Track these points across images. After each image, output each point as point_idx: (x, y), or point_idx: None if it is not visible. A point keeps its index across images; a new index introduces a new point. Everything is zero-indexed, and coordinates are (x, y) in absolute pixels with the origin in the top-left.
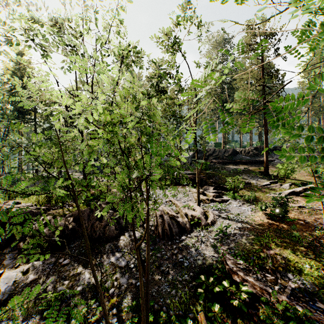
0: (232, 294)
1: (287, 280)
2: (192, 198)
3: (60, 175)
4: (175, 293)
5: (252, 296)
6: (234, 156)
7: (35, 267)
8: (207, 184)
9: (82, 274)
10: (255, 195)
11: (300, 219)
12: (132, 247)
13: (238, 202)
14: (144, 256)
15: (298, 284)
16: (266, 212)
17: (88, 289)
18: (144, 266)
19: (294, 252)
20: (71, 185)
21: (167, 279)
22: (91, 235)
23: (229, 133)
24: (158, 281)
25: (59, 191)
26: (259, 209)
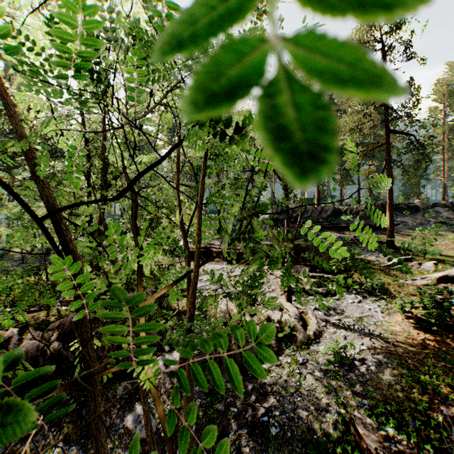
0: None
1: None
2: (275, 287)
3: None
4: None
5: None
6: (335, 218)
7: None
8: (298, 262)
9: None
10: (384, 282)
11: None
12: (170, 388)
13: (355, 295)
14: None
15: None
16: (409, 315)
17: None
18: None
19: None
20: None
21: None
22: None
23: (325, 185)
24: None
25: None
26: (395, 309)
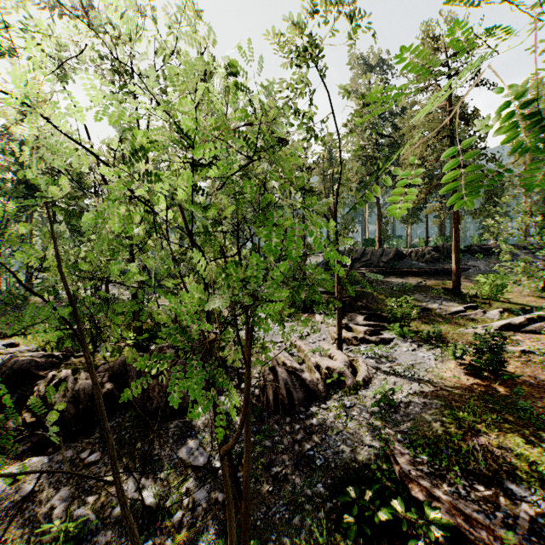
0: (410, 525)
1: (518, 498)
2: (326, 336)
3: (97, 294)
4: (300, 521)
5: (451, 530)
6: (398, 262)
7: (34, 467)
8: (352, 311)
9: (123, 481)
10: (441, 330)
11: (527, 376)
12: None
13: (410, 344)
14: (240, 446)
15: (541, 507)
16: (463, 362)
17: (133, 513)
18: (237, 483)
19: (526, 441)
20: (75, 316)
21: (284, 493)
22: (143, 406)
23: (388, 223)
24: (266, 495)
25: (60, 327)
26: (449, 357)
